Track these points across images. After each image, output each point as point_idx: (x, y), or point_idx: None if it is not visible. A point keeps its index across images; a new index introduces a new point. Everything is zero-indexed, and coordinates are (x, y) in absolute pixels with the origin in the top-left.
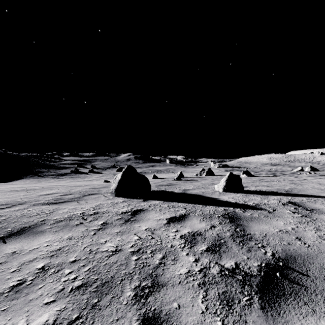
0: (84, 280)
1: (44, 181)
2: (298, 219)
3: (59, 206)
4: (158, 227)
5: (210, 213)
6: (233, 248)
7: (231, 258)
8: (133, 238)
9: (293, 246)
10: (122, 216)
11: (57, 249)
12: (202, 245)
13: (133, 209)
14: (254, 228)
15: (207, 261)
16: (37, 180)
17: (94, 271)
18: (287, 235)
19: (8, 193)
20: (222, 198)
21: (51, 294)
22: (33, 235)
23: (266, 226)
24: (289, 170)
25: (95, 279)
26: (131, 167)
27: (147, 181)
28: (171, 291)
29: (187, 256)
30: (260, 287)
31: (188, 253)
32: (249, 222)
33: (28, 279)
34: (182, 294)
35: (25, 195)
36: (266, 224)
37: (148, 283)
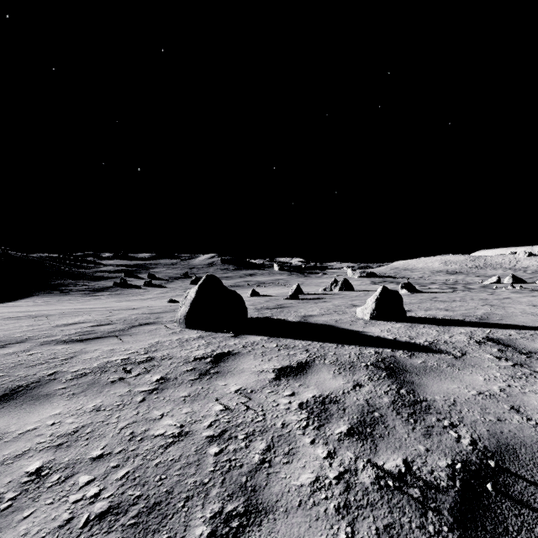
0: (114, 499)
1: (68, 301)
2: (509, 370)
3: (86, 346)
4: (259, 387)
5: (352, 359)
6: (398, 429)
7: (396, 451)
8: (212, 408)
9: (508, 425)
10: (194, 365)
11: (70, 430)
12: (339, 422)
13: (216, 352)
14: (431, 388)
15: (351, 456)
16: (56, 298)
17: (134, 480)
18: (494, 402)
19: (2, 321)
20: (370, 331)
21: (44, 531)
22: (30, 403)
23: (454, 385)
24: (477, 282)
25: (135, 497)
26: (213, 277)
27: (241, 301)
28: (283, 524)
29: (312, 446)
30: (457, 514)
31: (315, 440)
32: (422, 377)
33: (5, 496)
34: (305, 532)
35: (30, 326)
36: (453, 381)
37: (237, 505)
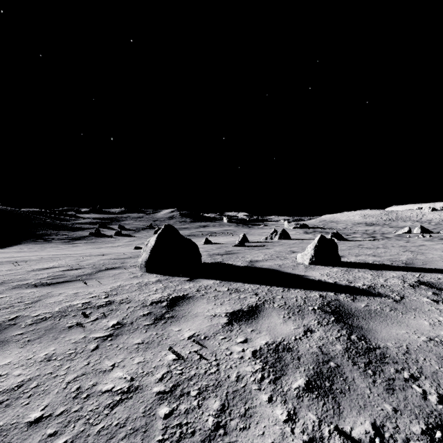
0: None
1: (50, 248)
2: None
3: (53, 290)
4: (212, 333)
5: (299, 303)
6: (358, 383)
7: (362, 411)
8: (165, 358)
9: None
10: (151, 309)
11: (14, 385)
12: (296, 374)
13: (172, 295)
14: (381, 333)
15: (313, 419)
16: (40, 246)
17: None
18: None
19: None
20: (311, 275)
21: None
22: None
23: (402, 330)
24: (391, 232)
25: None
26: (170, 227)
27: (195, 248)
28: None
29: (270, 405)
30: None
31: (272, 397)
32: (369, 321)
33: None
34: None
35: (8, 270)
36: (400, 326)
37: None
